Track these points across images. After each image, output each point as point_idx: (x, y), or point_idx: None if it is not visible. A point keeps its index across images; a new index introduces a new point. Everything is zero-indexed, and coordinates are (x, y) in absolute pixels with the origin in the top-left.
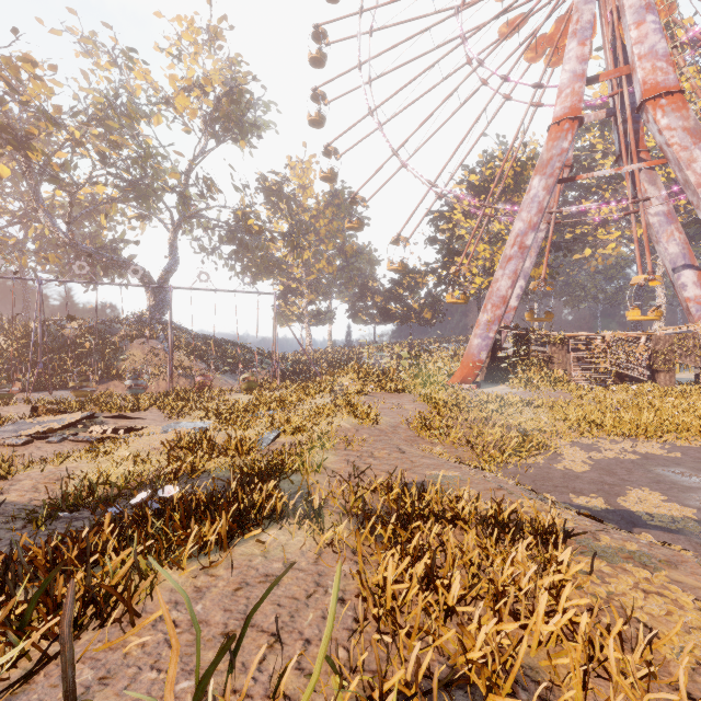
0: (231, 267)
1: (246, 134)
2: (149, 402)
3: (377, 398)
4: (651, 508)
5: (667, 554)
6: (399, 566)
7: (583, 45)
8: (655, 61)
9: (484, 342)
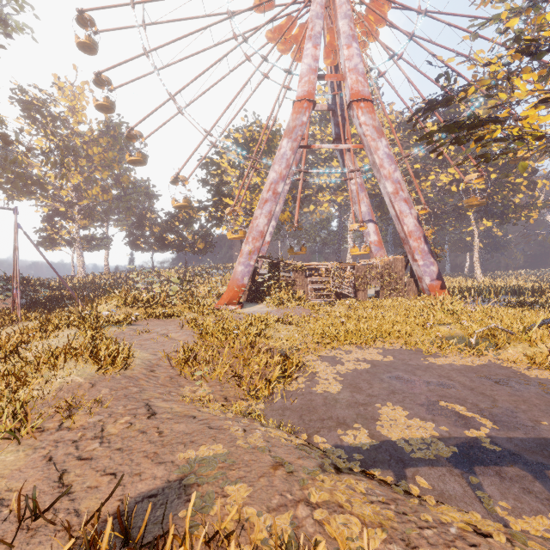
0: None
1: None
2: None
3: (142, 326)
4: (404, 431)
5: None
6: None
7: (316, 48)
8: (358, 76)
9: (247, 269)
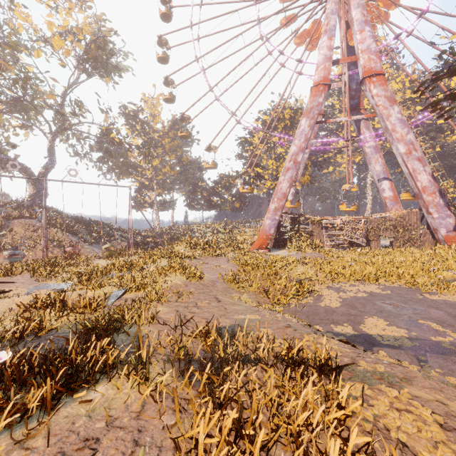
0: (99, 168)
1: (110, 72)
2: (21, 268)
3: (203, 260)
4: (380, 331)
5: (403, 372)
6: (210, 421)
7: (330, 39)
8: (370, 55)
9: (273, 222)
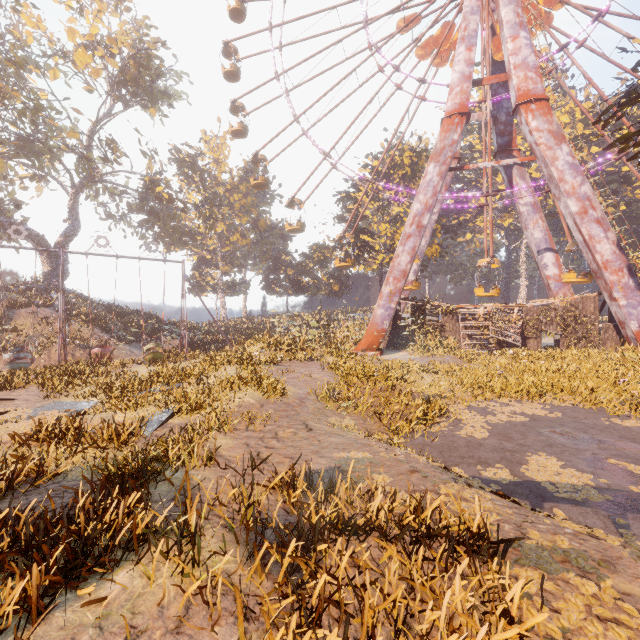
0: (141, 236)
1: (156, 100)
2: (26, 379)
3: (286, 367)
4: (553, 477)
5: (599, 549)
6: None
7: (470, 50)
8: (527, 72)
9: (387, 312)
